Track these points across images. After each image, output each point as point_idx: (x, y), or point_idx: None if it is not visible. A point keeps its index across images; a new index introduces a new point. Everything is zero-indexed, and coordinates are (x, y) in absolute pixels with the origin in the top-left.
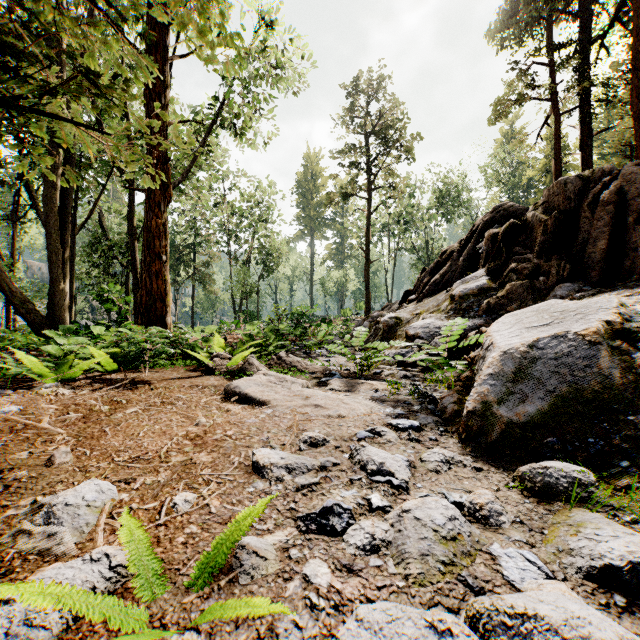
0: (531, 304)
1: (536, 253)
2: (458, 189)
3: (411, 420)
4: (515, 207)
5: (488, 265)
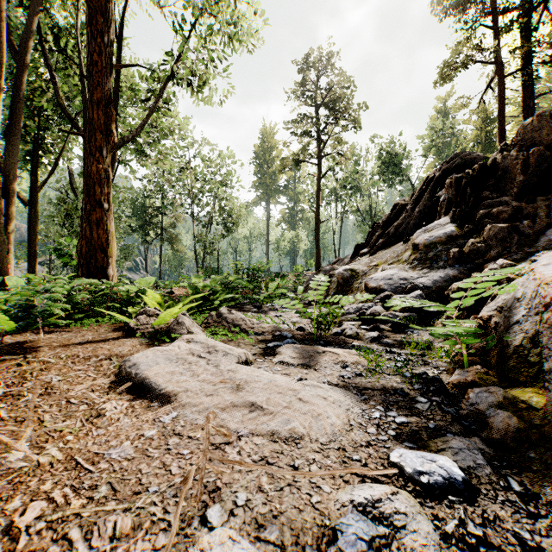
0: (514, 251)
1: (514, 195)
2: (399, 157)
3: (439, 457)
4: (473, 156)
5: (453, 212)
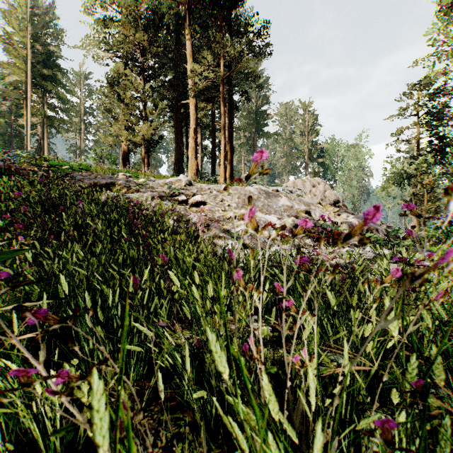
0: None
1: None
2: None
3: None
4: None
5: None
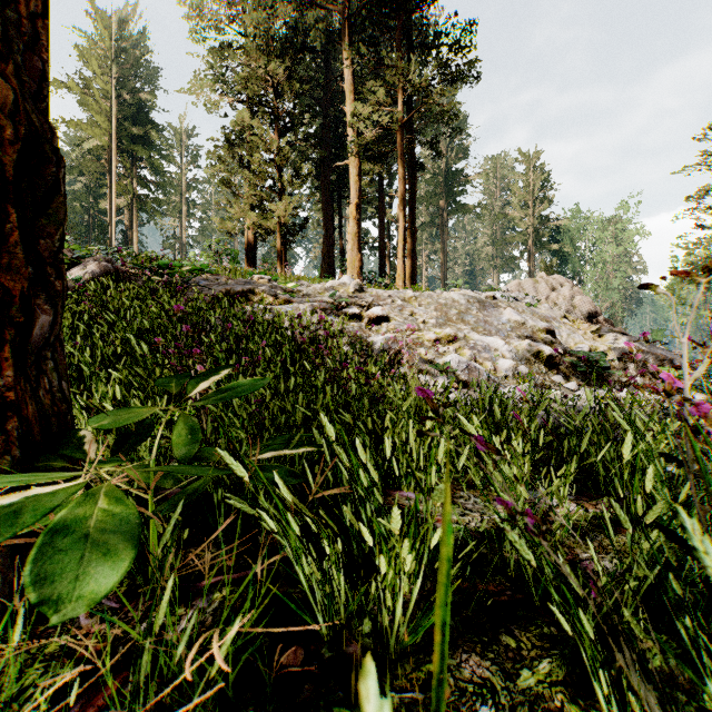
0: None
1: None
2: None
3: None
4: None
5: None
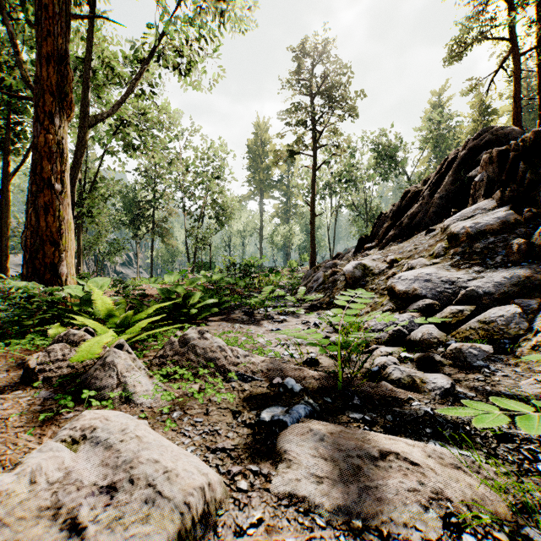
0: None
1: None
2: (395, 150)
3: None
4: (506, 131)
5: (500, 193)
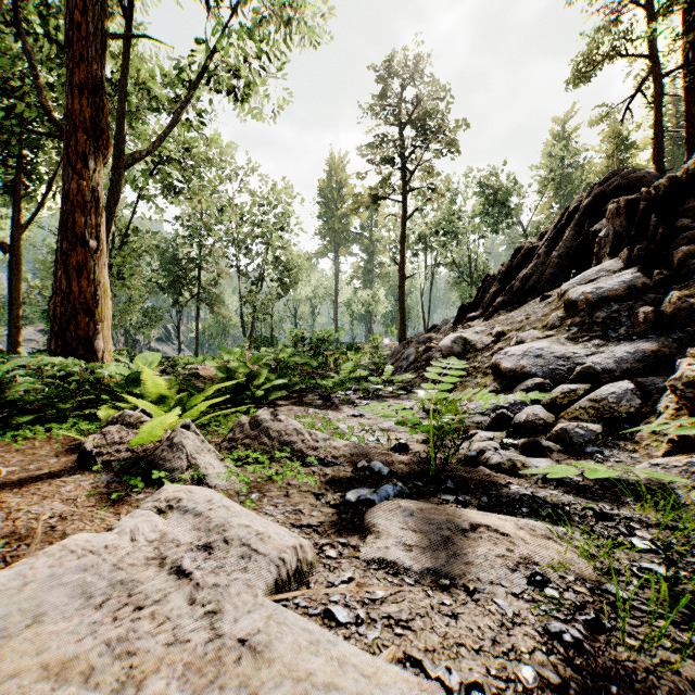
0: None
1: None
2: (507, 194)
3: None
4: (639, 174)
5: (628, 251)
